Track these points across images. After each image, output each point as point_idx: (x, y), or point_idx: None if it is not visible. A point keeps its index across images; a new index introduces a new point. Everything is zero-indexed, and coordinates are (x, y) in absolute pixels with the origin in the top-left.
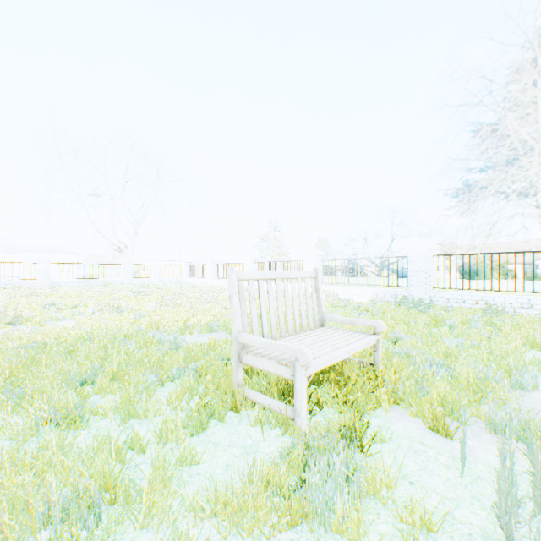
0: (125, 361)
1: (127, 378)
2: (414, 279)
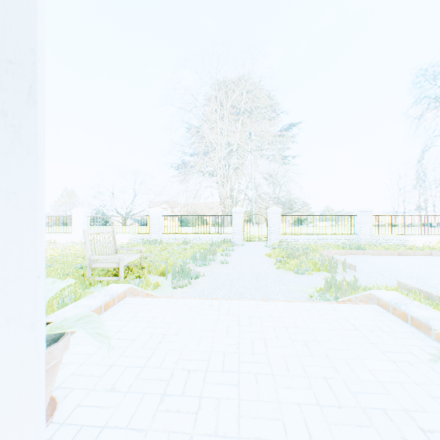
0: None
1: None
2: (153, 229)
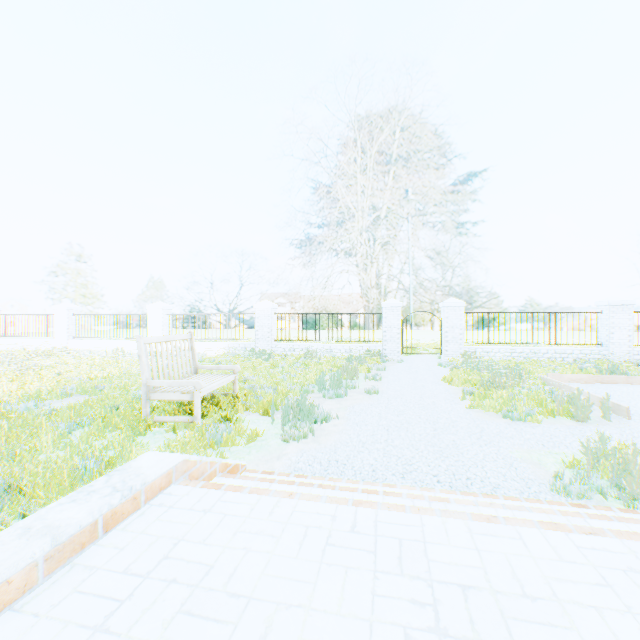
0: (3, 426)
1: (36, 431)
2: (261, 333)
